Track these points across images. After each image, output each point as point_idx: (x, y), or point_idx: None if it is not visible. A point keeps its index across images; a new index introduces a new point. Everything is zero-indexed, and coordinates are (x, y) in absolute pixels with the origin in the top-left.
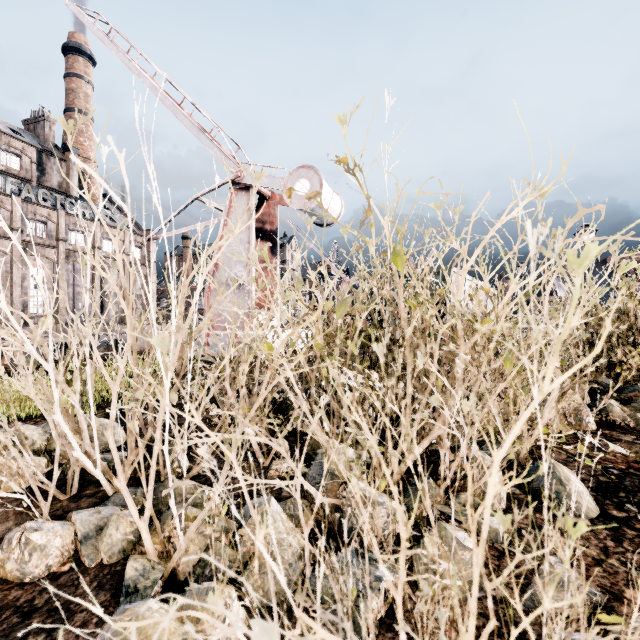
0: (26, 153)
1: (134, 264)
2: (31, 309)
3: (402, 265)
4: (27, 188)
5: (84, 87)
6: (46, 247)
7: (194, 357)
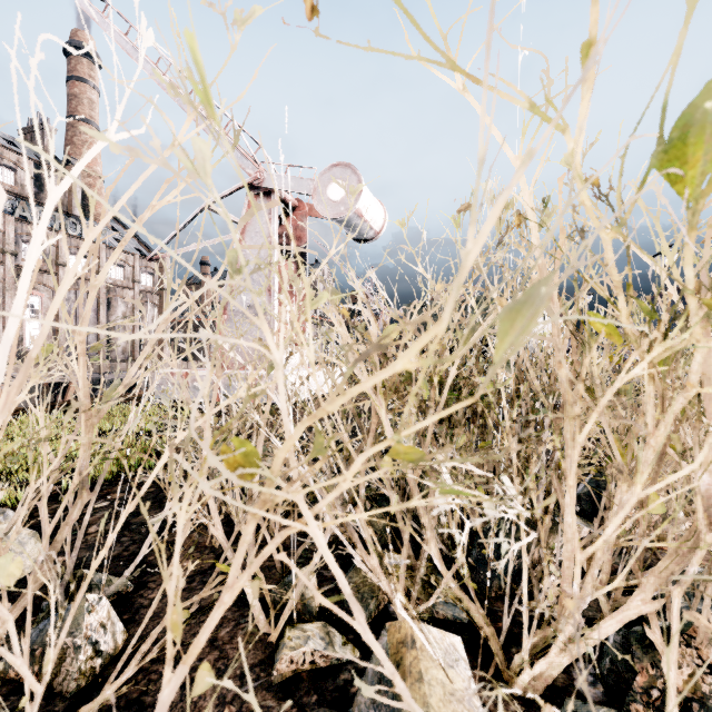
0: (21, 166)
1: (145, 293)
2: (27, 344)
3: (708, 174)
4: (22, 206)
5: (88, 92)
6: (44, 273)
7: (201, 403)
